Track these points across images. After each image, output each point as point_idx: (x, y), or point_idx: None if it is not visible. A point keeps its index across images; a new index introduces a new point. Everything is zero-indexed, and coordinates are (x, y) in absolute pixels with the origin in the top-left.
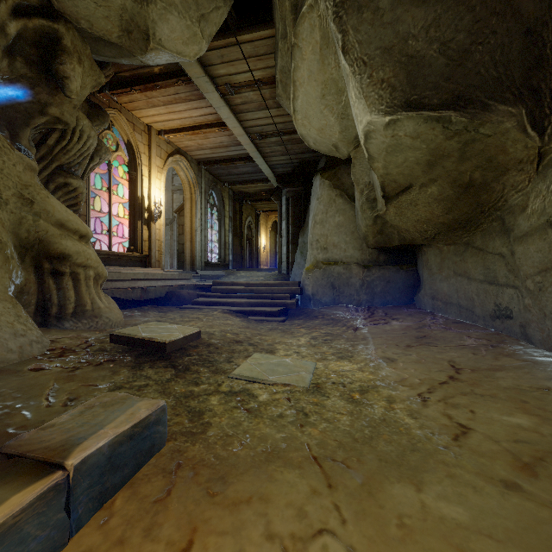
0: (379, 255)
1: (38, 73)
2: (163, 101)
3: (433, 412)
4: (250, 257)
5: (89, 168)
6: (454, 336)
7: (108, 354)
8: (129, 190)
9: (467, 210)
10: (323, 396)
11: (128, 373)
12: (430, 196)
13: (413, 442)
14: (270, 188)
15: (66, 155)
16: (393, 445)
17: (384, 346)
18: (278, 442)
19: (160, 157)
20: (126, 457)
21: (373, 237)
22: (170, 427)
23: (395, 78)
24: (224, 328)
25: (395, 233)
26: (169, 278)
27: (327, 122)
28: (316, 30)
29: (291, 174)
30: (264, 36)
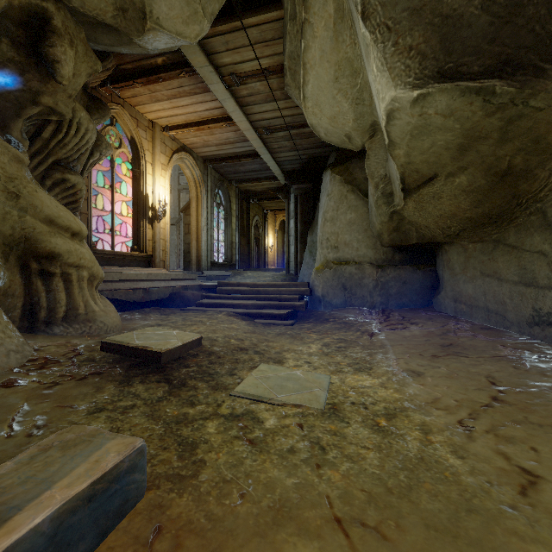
0: (394, 254)
1: (26, 57)
2: (167, 95)
3: (483, 449)
4: (257, 257)
5: (89, 164)
6: (485, 345)
7: (95, 366)
8: (133, 188)
9: (501, 203)
10: (341, 421)
11: (114, 390)
12: (458, 187)
13: (466, 496)
14: (277, 186)
15: (63, 149)
16: (441, 501)
17: (406, 355)
18: (289, 493)
19: (165, 154)
20: (82, 528)
21: (388, 235)
22: (153, 467)
23: (426, 43)
24: (228, 333)
25: (413, 230)
26: (173, 278)
27: (340, 109)
28: (330, 1)
29: (299, 171)
30: (271, 19)
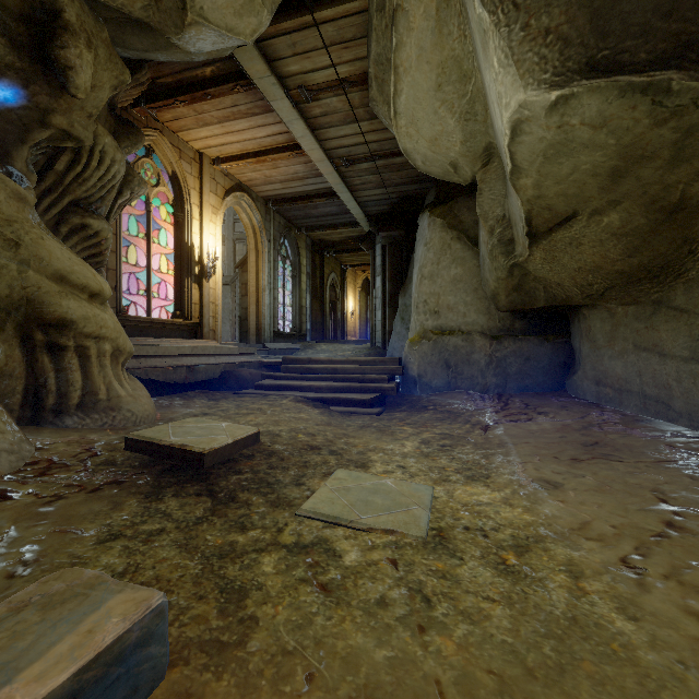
0: (513, 321)
1: (31, 63)
2: (217, 117)
3: (664, 605)
4: (334, 325)
5: (116, 206)
6: (645, 445)
7: (115, 471)
8: (175, 237)
9: (666, 250)
10: (452, 557)
11: (137, 507)
12: (606, 229)
13: (650, 686)
14: (360, 234)
15: (83, 186)
16: (611, 693)
17: (535, 458)
18: (379, 674)
19: (216, 194)
20: None
21: (505, 296)
22: (182, 628)
23: (569, 23)
24: (295, 425)
25: (540, 289)
26: (225, 353)
27: (443, 128)
28: None
29: (387, 214)
30: (352, 11)
